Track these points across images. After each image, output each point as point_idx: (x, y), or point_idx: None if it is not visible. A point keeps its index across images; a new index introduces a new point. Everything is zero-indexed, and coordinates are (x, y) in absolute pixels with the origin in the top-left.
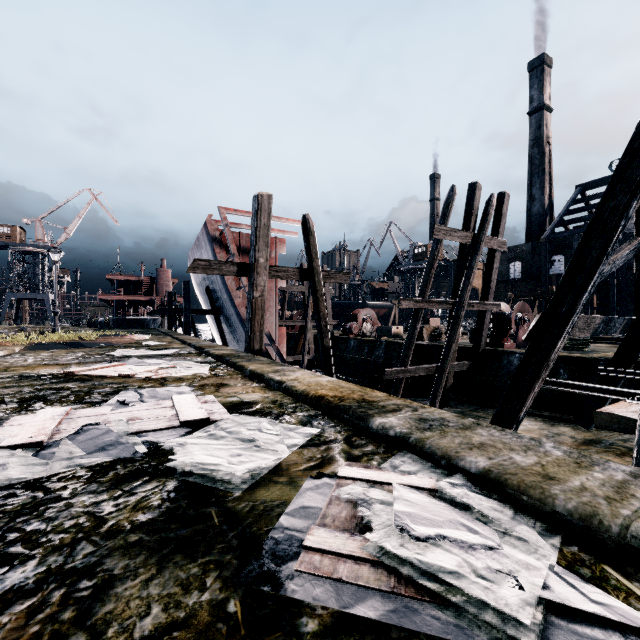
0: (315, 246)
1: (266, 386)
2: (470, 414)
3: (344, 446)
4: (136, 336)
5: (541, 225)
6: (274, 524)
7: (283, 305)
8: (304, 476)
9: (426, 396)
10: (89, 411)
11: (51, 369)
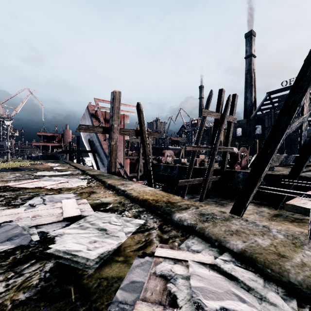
0: (143, 118)
1: (116, 193)
2: (219, 202)
3: (158, 232)
4: (51, 164)
5: (250, 111)
6: (112, 298)
7: (128, 148)
8: (134, 255)
9: (198, 193)
10: (10, 211)
11: None
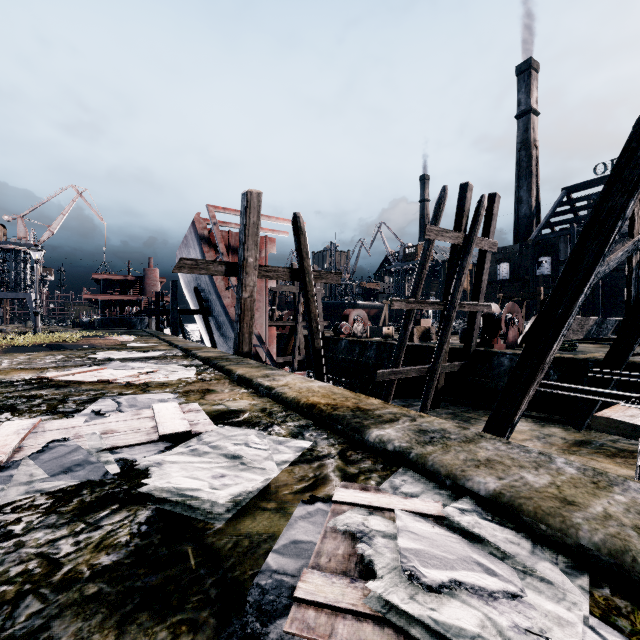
0: (306, 245)
1: (255, 392)
2: (461, 415)
3: (339, 462)
4: (121, 337)
5: (528, 227)
6: (260, 566)
7: (273, 305)
8: (295, 501)
9: (417, 397)
10: (60, 423)
11: (26, 374)
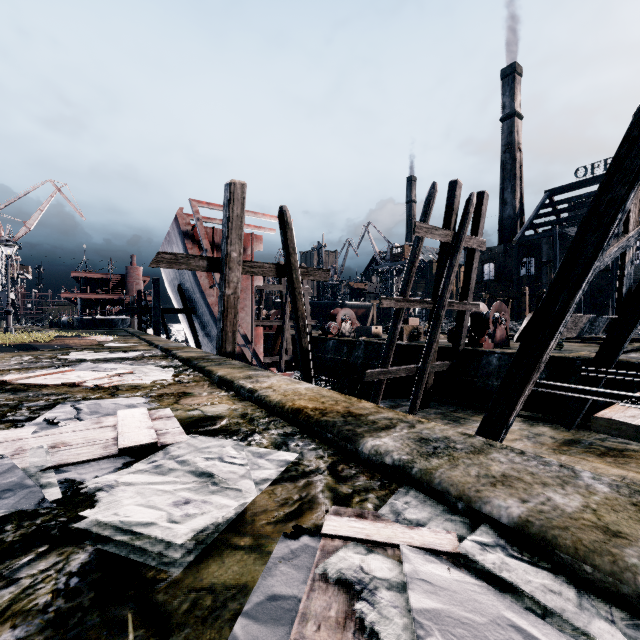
0: (293, 240)
1: (236, 395)
2: (451, 415)
3: (329, 479)
4: (99, 337)
5: (512, 228)
6: (224, 639)
7: (260, 304)
8: (275, 534)
9: (406, 397)
10: (3, 435)
11: None
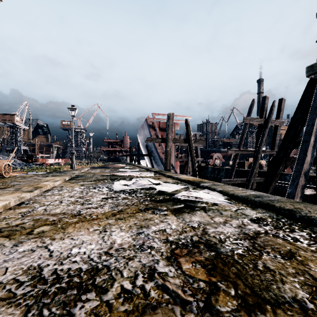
0: (190, 130)
1: (173, 179)
2: None
3: (192, 188)
4: (121, 165)
5: None
6: (177, 194)
7: (178, 152)
8: (182, 191)
9: None
10: (130, 181)
11: (107, 174)
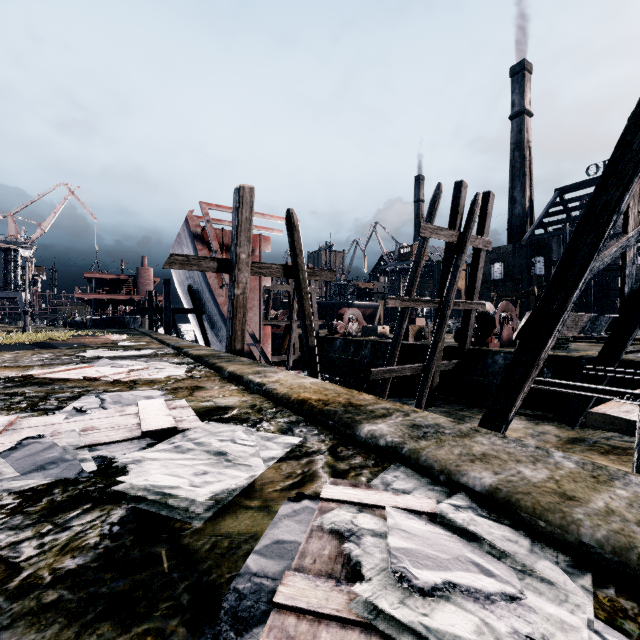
0: (300, 242)
1: (245, 389)
2: (456, 414)
3: (328, 458)
4: (112, 336)
5: (522, 227)
6: (239, 568)
7: (268, 304)
8: (281, 498)
9: (412, 396)
10: (38, 420)
11: (9, 372)
